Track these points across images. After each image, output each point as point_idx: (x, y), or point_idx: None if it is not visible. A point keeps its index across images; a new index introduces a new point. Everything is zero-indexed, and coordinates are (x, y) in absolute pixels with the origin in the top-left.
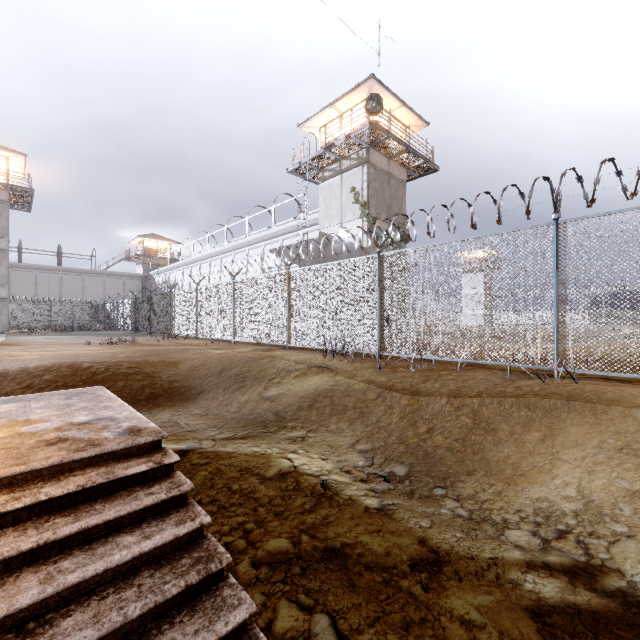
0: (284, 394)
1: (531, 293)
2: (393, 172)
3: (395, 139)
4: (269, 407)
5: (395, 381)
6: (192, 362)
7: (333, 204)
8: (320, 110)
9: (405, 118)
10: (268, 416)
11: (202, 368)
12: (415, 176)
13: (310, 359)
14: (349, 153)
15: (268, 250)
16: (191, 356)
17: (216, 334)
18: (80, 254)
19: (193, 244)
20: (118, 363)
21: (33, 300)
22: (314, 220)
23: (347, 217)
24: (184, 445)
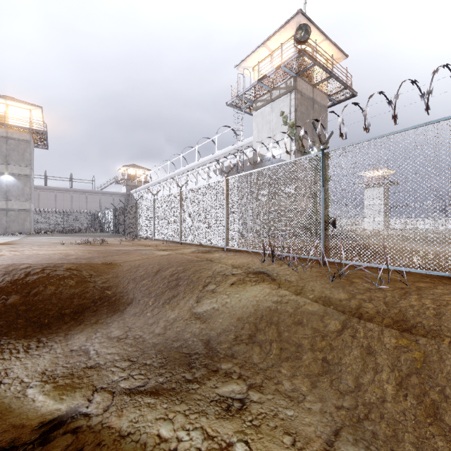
0: (218, 310)
1: (424, 203)
2: (316, 98)
3: (320, 66)
4: (199, 329)
5: (360, 300)
6: (133, 264)
7: (264, 128)
8: (253, 50)
9: (327, 52)
10: (197, 344)
11: (140, 271)
12: (334, 103)
13: (248, 264)
14: (278, 84)
15: (212, 170)
16: (135, 257)
17: (167, 236)
18: (84, 179)
19: (159, 169)
20: (59, 265)
21: (54, 211)
22: (248, 143)
23: (276, 138)
24: (66, 405)
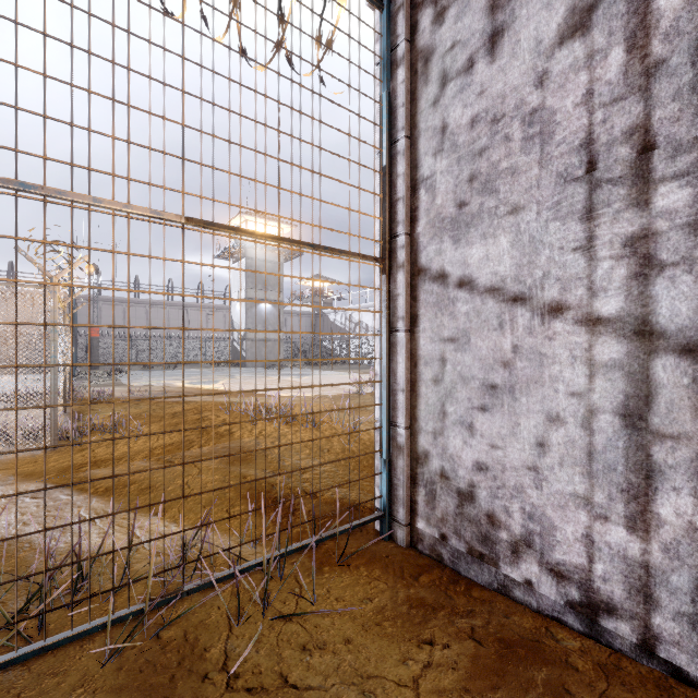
0: None
1: None
2: None
3: None
4: None
5: None
6: None
7: None
8: None
9: None
10: None
11: None
12: None
13: None
14: None
15: None
16: None
17: None
18: None
19: None
20: None
21: None
22: None
23: None
24: None
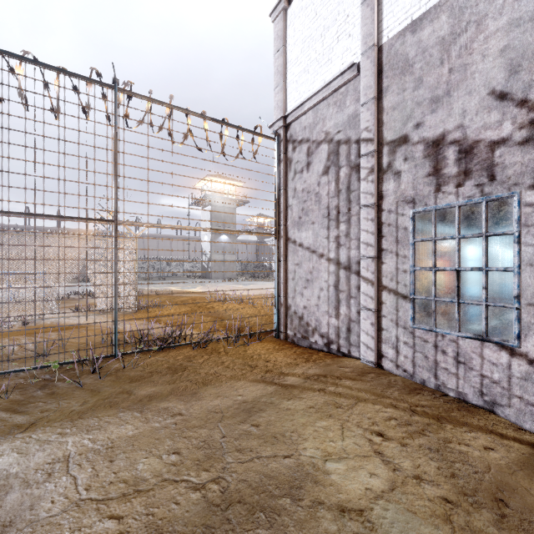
0: None
1: None
2: None
3: None
4: None
5: None
6: None
7: None
8: None
9: None
10: None
11: None
12: None
13: None
14: None
15: None
16: None
17: None
18: None
19: None
20: None
21: None
22: None
23: None
24: None
